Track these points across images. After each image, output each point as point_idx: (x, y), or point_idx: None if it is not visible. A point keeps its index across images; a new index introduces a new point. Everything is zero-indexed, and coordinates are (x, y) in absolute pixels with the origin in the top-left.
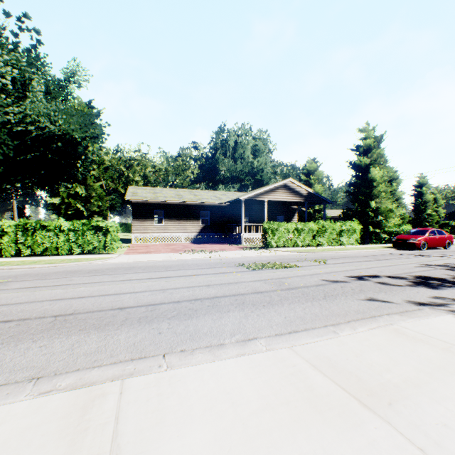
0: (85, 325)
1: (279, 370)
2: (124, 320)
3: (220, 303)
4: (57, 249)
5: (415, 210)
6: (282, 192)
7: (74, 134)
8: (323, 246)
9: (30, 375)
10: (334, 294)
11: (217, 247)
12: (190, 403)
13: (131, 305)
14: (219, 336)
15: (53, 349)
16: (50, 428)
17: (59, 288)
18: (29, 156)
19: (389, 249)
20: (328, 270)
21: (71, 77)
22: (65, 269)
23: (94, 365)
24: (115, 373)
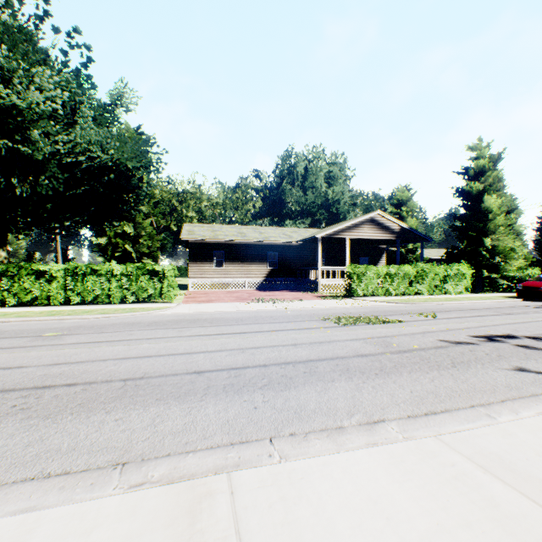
0: (162, 394)
1: (434, 471)
2: (205, 388)
3: (317, 368)
4: (109, 296)
5: (540, 248)
6: (368, 228)
7: (128, 164)
8: (422, 295)
9: (112, 459)
10: (465, 361)
11: (288, 295)
12: (329, 515)
13: (208, 368)
14: (333, 415)
15: (132, 424)
16: (156, 540)
17: (120, 344)
18: (79, 190)
19: (513, 299)
20: (443, 327)
21: (118, 100)
22: (120, 320)
23: (186, 449)
24: (216, 463)
